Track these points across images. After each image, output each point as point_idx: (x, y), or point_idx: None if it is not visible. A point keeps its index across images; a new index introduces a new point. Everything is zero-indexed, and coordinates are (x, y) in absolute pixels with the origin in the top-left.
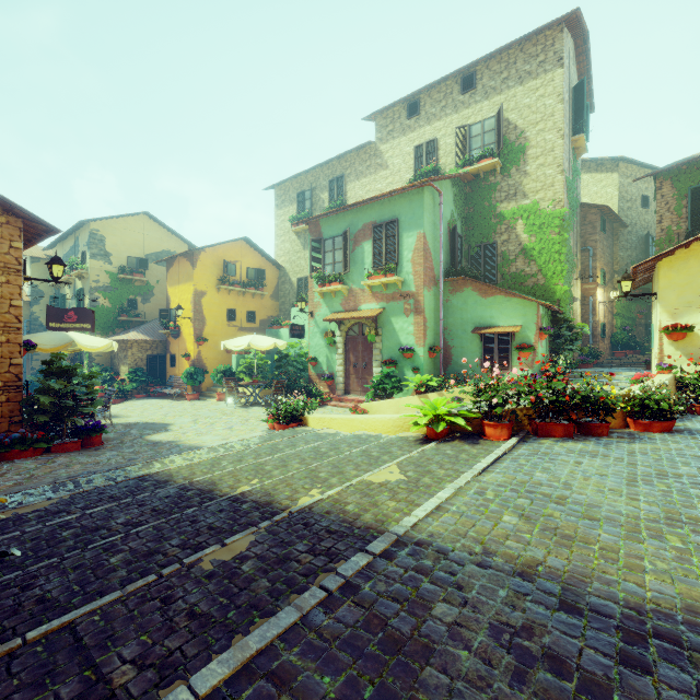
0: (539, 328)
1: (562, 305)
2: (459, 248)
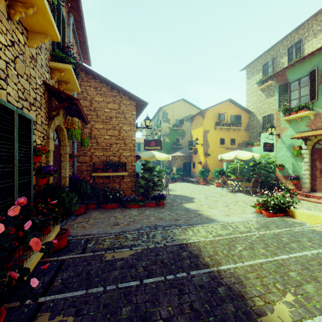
0: None
1: None
2: None
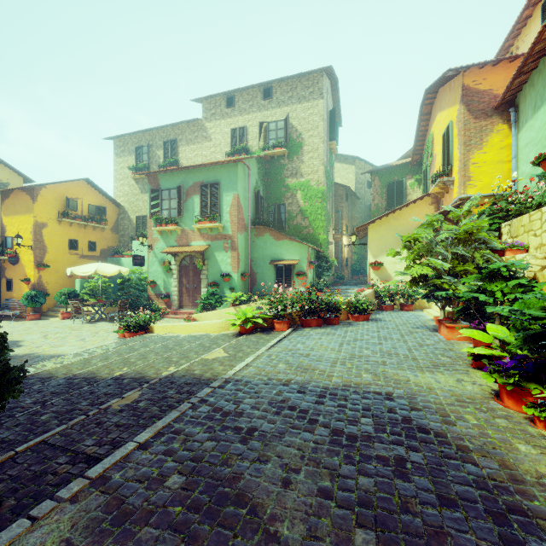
0: (309, 262)
1: (323, 247)
2: (262, 205)
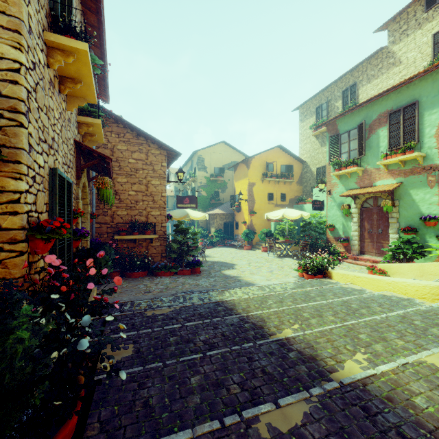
0: None
1: None
2: None
